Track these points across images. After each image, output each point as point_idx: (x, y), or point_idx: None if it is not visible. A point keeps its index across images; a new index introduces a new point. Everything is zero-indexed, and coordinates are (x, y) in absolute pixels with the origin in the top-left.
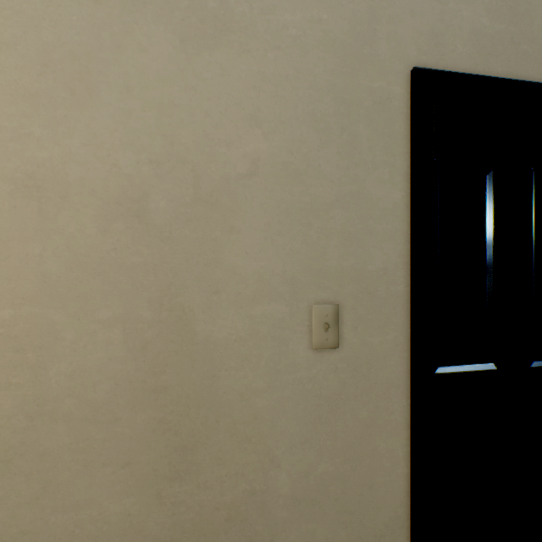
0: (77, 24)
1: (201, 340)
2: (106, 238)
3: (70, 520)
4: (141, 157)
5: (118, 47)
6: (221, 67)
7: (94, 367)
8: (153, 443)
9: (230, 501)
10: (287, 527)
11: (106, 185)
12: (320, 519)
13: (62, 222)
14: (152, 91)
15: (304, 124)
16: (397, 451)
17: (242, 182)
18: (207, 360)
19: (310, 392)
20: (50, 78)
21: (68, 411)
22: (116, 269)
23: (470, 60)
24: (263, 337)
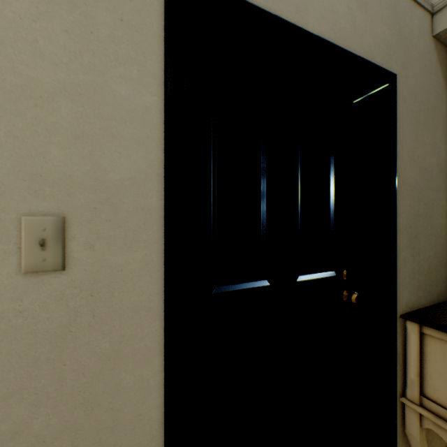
0: None
1: None
2: None
3: None
4: None
5: None
6: None
7: None
8: None
9: None
10: None
11: None
12: None
13: None
14: None
15: None
16: (149, 381)
17: None
18: None
19: (20, 329)
20: None
21: None
22: None
23: None
24: None
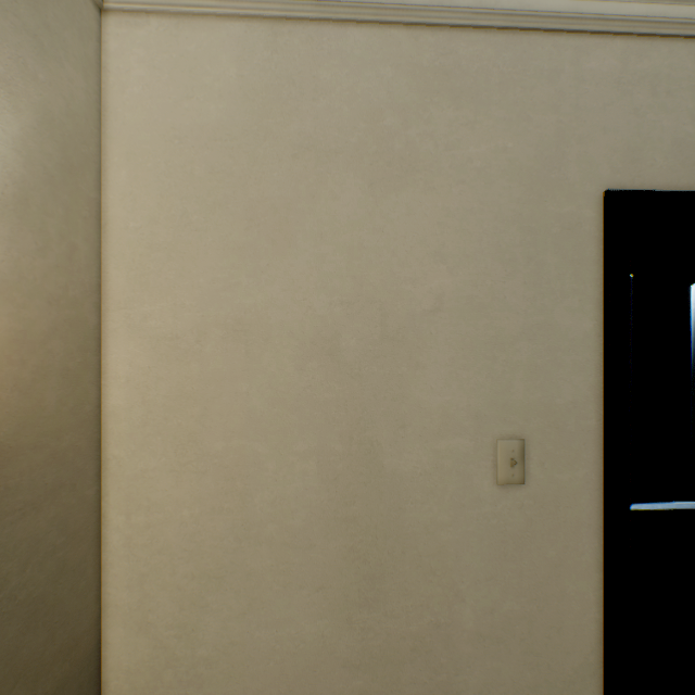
0: (277, 180)
1: (388, 472)
2: (302, 376)
3: (272, 636)
4: (332, 299)
5: (313, 196)
6: (407, 206)
7: (292, 495)
8: (344, 569)
9: (415, 632)
10: (471, 662)
11: (302, 327)
12: (505, 658)
13: (264, 362)
14: (342, 236)
15: (488, 256)
16: (588, 595)
17: (427, 318)
18: (394, 492)
19: (495, 528)
20: (255, 231)
21: (269, 535)
22: (311, 405)
23: (671, 173)
24: (448, 471)
